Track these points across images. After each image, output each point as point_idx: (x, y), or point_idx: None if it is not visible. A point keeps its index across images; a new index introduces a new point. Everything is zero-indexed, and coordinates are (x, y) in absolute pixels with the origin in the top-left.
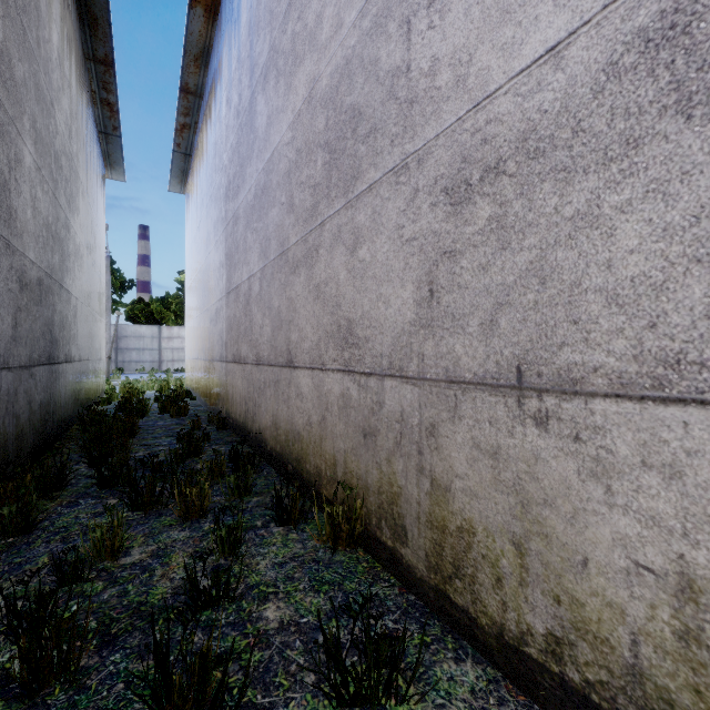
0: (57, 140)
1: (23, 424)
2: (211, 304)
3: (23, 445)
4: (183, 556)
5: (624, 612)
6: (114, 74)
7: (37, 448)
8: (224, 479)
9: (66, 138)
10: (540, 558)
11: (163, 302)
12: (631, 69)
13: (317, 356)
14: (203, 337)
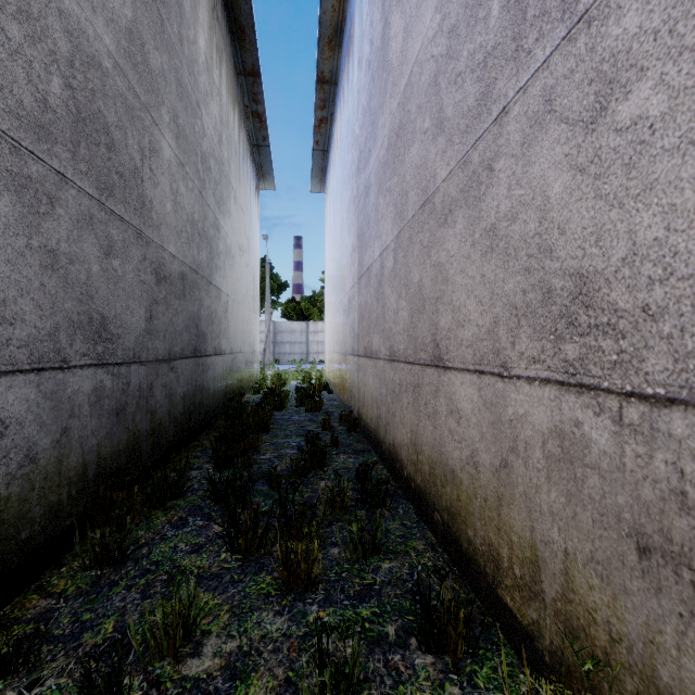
0: (204, 142)
1: (161, 418)
2: (344, 294)
3: (161, 439)
4: (266, 687)
5: None
6: (261, 83)
7: (179, 441)
8: (347, 513)
9: (215, 142)
10: None
11: (310, 300)
12: None
13: (490, 352)
14: (338, 330)
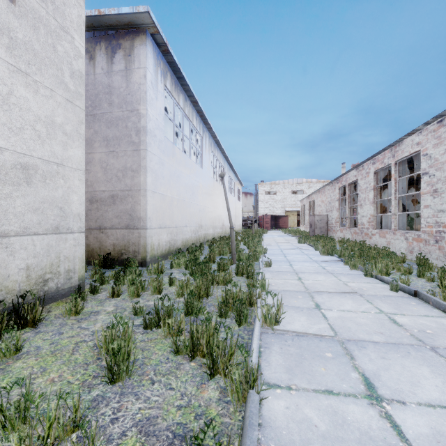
0: None
1: None
2: None
3: None
4: None
5: (110, 249)
6: None
7: None
8: None
9: None
10: (102, 248)
11: None
12: (110, 198)
13: None
14: None
